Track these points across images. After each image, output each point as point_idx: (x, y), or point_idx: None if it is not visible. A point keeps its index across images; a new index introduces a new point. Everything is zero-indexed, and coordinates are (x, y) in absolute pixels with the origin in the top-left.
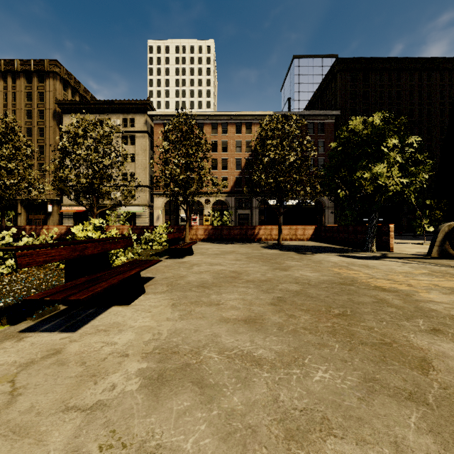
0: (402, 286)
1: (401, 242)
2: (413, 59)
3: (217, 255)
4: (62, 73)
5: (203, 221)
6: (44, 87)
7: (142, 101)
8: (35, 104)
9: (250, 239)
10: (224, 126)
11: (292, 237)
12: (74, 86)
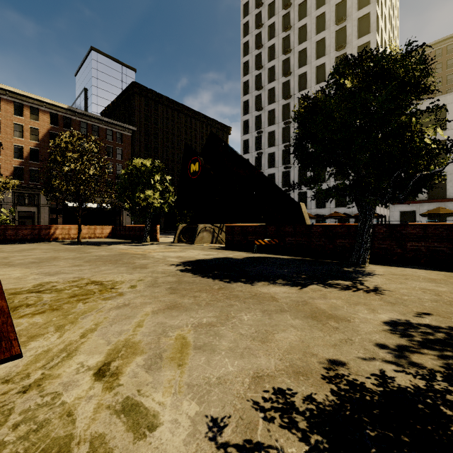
0: (146, 253)
1: (171, 236)
2: (187, 108)
3: (20, 251)
4: None
5: None
6: None
7: None
8: None
9: (45, 239)
10: None
11: (91, 235)
12: None
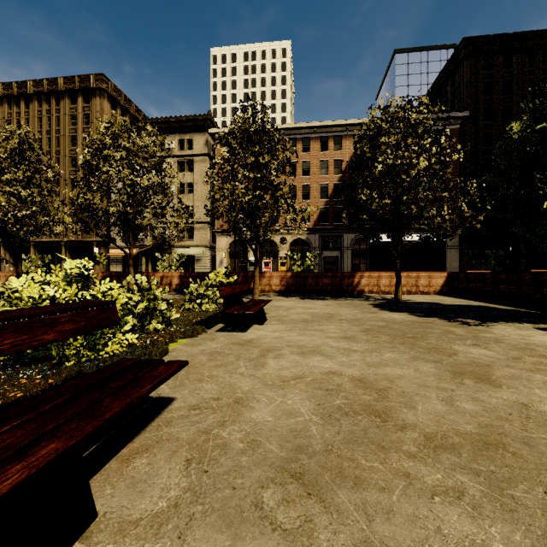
0: None
1: None
2: None
3: (306, 322)
4: (110, 89)
5: (278, 266)
6: (90, 108)
7: (202, 116)
8: (80, 129)
9: (347, 291)
10: (305, 142)
11: (411, 289)
12: (123, 105)
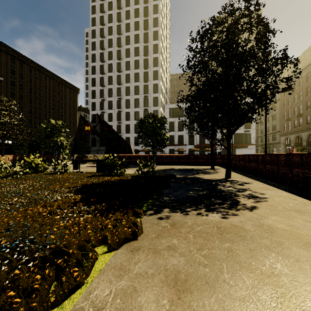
0: None
1: None
2: (47, 70)
3: None
4: None
5: None
6: None
7: None
8: None
9: None
10: None
11: None
12: None
